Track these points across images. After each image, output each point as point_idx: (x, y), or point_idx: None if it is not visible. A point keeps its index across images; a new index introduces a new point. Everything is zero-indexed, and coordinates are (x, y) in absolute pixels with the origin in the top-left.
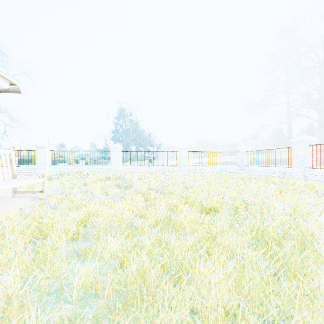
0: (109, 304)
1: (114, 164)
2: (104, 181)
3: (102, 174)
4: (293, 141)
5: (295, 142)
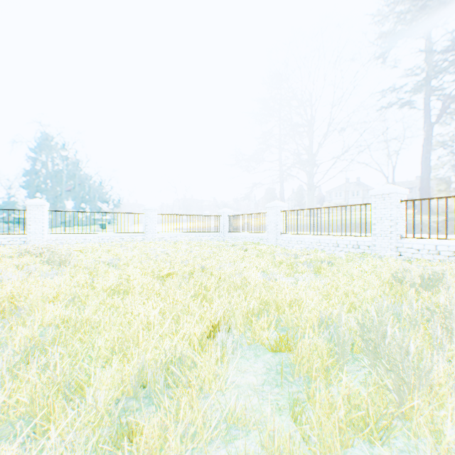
0: (56, 340)
1: (34, 232)
2: (17, 258)
3: (12, 248)
4: (269, 206)
5: (270, 207)
